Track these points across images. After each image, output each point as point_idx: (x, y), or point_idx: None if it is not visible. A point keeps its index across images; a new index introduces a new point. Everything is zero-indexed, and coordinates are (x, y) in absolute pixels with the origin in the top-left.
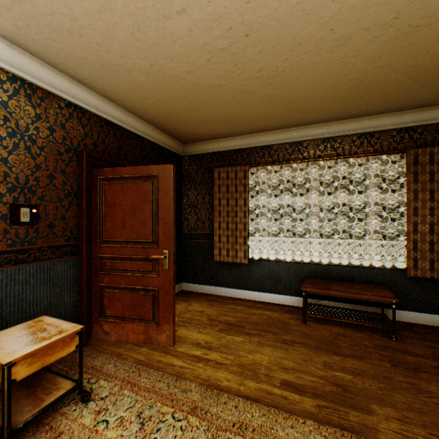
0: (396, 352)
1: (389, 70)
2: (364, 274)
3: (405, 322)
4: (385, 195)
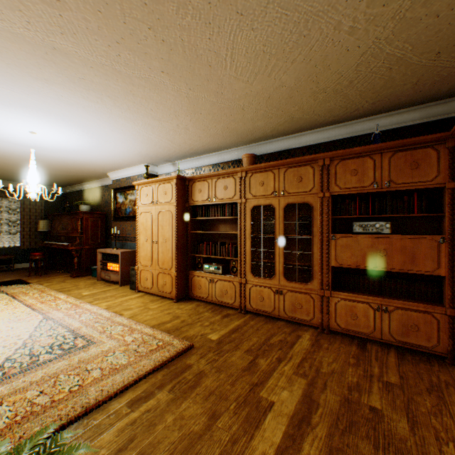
0: (15, 272)
1: (12, 176)
2: (1, 251)
3: (21, 268)
4: (12, 215)
